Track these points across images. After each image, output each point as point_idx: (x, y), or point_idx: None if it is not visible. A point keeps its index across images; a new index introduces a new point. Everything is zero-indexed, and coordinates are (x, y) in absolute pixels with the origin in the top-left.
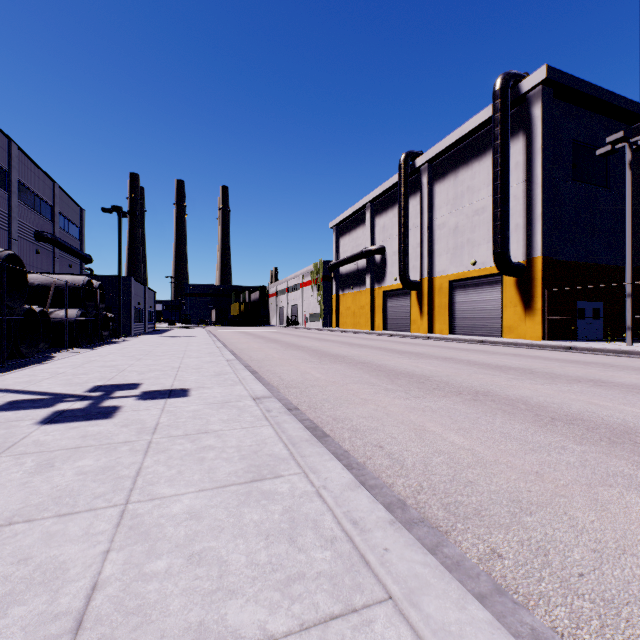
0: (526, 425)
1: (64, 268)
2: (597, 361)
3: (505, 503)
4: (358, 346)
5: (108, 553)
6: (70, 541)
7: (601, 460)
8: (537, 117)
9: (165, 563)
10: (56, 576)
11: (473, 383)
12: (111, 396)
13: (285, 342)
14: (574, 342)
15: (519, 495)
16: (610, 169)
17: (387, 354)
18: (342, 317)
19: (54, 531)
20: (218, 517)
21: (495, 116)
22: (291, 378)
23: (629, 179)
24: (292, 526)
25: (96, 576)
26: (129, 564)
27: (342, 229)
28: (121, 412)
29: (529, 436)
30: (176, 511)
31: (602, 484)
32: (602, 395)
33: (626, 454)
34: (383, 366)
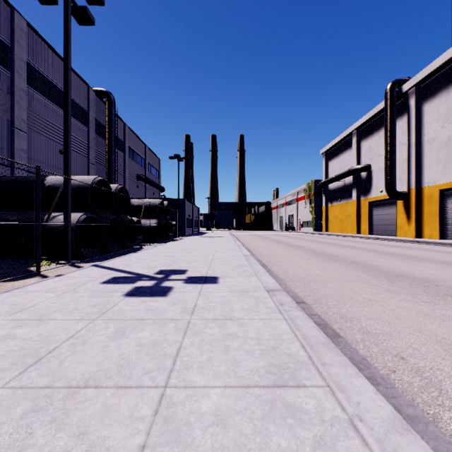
0: None
1: (150, 195)
2: None
3: None
4: (348, 247)
5: (143, 450)
6: (118, 421)
7: None
8: None
9: None
10: None
11: None
12: (168, 278)
13: (285, 242)
14: None
15: None
16: None
17: (378, 255)
18: (330, 223)
19: (110, 404)
20: (243, 430)
21: None
22: (294, 272)
23: None
24: None
25: None
26: None
27: (330, 154)
28: (172, 292)
29: None
30: (204, 409)
31: None
32: None
33: None
34: (377, 267)
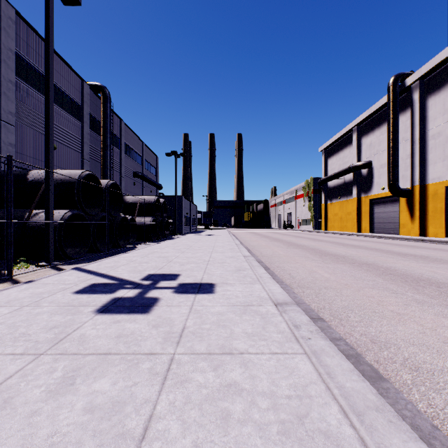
0: None
1: (148, 193)
2: None
3: None
4: (352, 246)
5: None
6: None
7: None
8: None
9: None
10: None
11: None
12: (156, 286)
13: (285, 241)
14: None
15: None
16: None
17: (387, 256)
18: (330, 221)
19: None
20: None
21: None
22: (301, 276)
23: None
24: None
25: None
26: None
27: (330, 151)
28: (157, 306)
29: None
30: None
31: None
32: None
33: None
34: (392, 269)
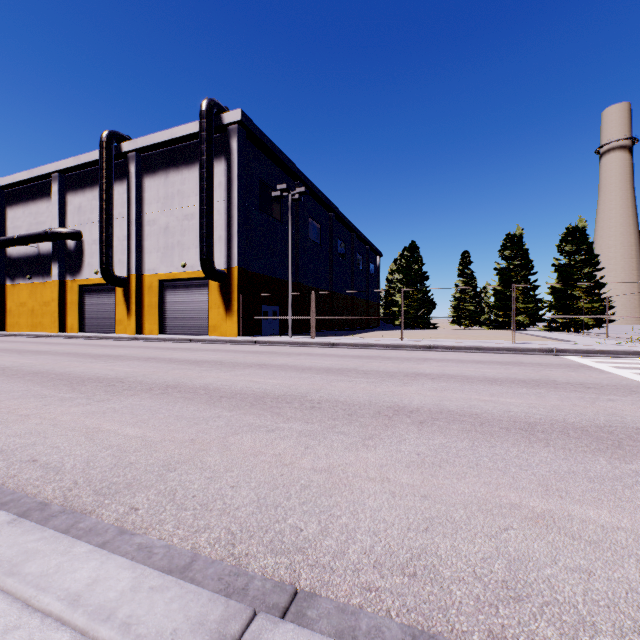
0: (199, 406)
1: None
2: (269, 350)
3: (157, 469)
4: (34, 353)
5: None
6: None
7: (240, 419)
8: (235, 149)
9: None
10: None
11: (168, 379)
12: None
13: None
14: (260, 337)
15: (172, 460)
16: (283, 209)
17: (77, 360)
18: (12, 316)
19: None
20: None
21: (202, 133)
22: None
23: (290, 220)
24: None
25: None
26: None
27: (12, 196)
28: None
29: (198, 414)
30: None
31: (234, 434)
32: (261, 374)
33: (257, 411)
34: (67, 374)
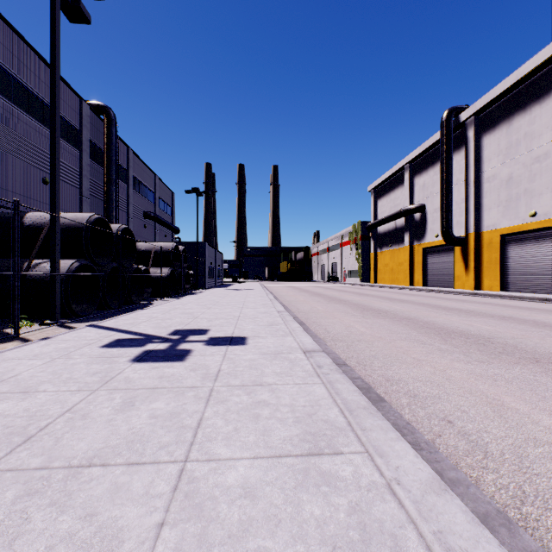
0: None
1: (161, 238)
2: None
3: None
4: (399, 301)
5: (161, 527)
6: (131, 500)
7: None
8: None
9: None
10: (111, 548)
11: (551, 349)
12: (185, 340)
13: (327, 296)
14: None
15: None
16: None
17: (432, 310)
18: (380, 273)
19: (121, 483)
20: (274, 501)
21: None
22: (336, 331)
23: None
24: (364, 538)
25: None
26: (179, 551)
27: (380, 191)
28: (191, 356)
29: None
30: (230, 482)
31: None
32: None
33: None
34: (430, 323)
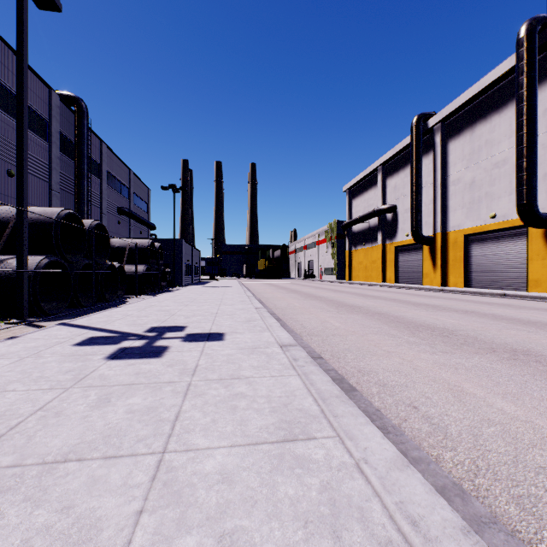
0: None
1: (136, 234)
2: None
3: None
4: (372, 297)
5: (140, 515)
6: (109, 491)
7: None
8: None
9: (194, 541)
10: (90, 537)
11: (506, 339)
12: (162, 337)
13: (304, 293)
14: None
15: None
16: None
17: (402, 306)
18: (354, 271)
19: (98, 476)
20: (250, 484)
21: (519, 64)
22: (312, 326)
23: None
24: (333, 512)
25: (125, 546)
26: (158, 535)
27: (354, 192)
28: (168, 352)
29: None
30: (208, 469)
31: None
32: None
33: None
34: (400, 317)
